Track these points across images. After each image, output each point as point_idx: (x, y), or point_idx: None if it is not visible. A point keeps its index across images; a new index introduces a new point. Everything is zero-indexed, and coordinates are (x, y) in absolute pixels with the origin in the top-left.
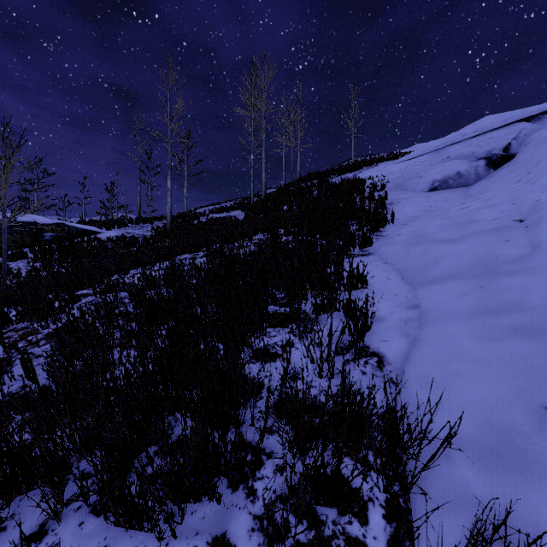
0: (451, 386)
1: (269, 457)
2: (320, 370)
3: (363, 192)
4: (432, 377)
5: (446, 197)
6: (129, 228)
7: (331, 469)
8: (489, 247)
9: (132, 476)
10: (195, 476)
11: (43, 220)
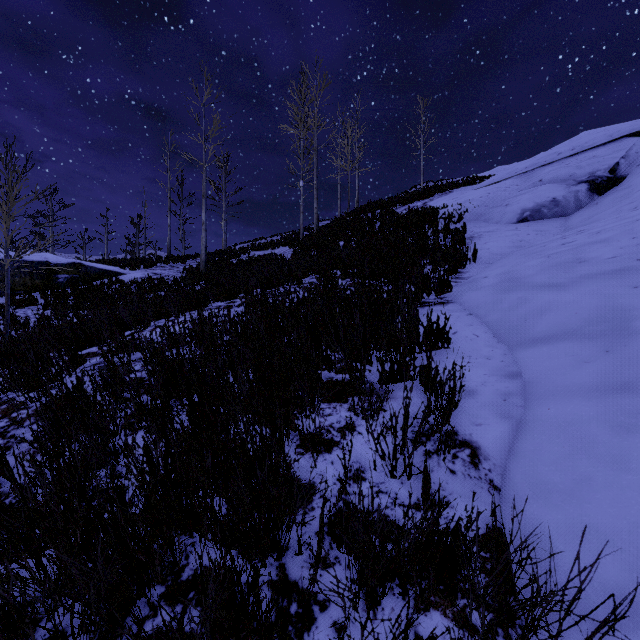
0: (583, 501)
1: (323, 609)
2: (392, 468)
3: (436, 224)
4: (551, 483)
5: (540, 230)
6: (157, 268)
7: None
8: (611, 295)
9: (124, 637)
10: None
11: (56, 259)
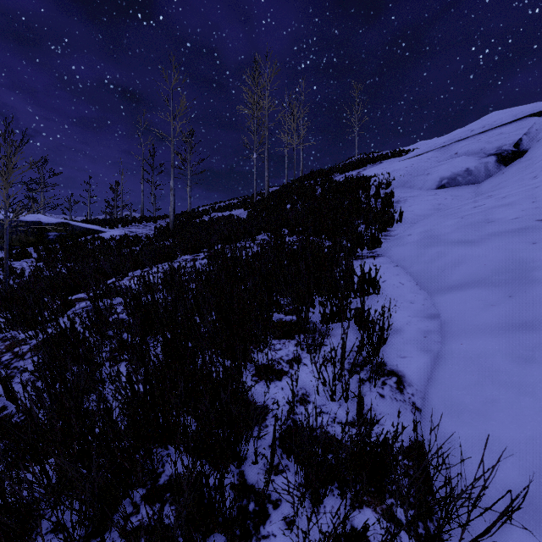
0: (489, 419)
1: (276, 507)
2: (332, 393)
3: (368, 190)
4: (463, 405)
5: (455, 195)
6: (132, 227)
7: (354, 539)
8: (514, 250)
9: (113, 530)
10: (186, 541)
11: (47, 219)
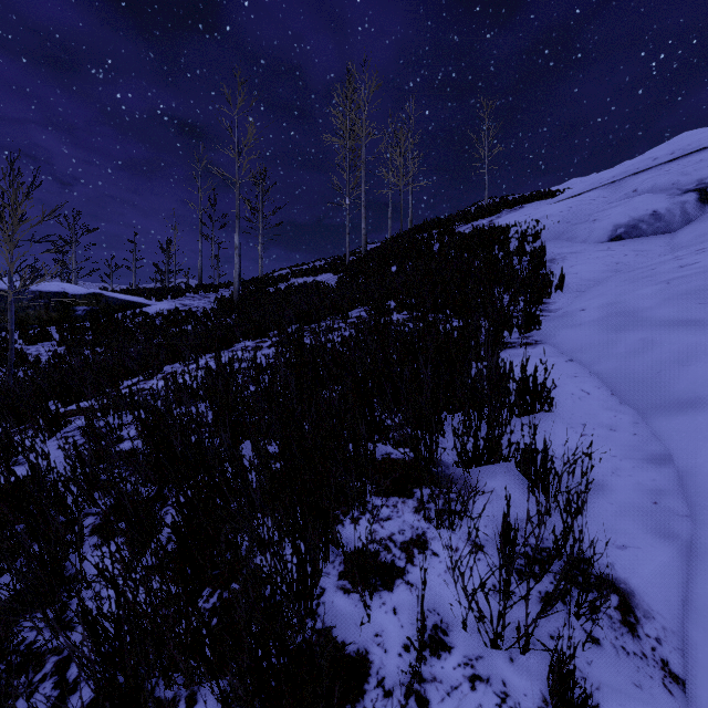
0: None
1: None
2: (495, 636)
3: (507, 245)
4: None
5: (640, 250)
6: (186, 299)
7: None
8: None
9: None
10: None
11: (74, 289)
